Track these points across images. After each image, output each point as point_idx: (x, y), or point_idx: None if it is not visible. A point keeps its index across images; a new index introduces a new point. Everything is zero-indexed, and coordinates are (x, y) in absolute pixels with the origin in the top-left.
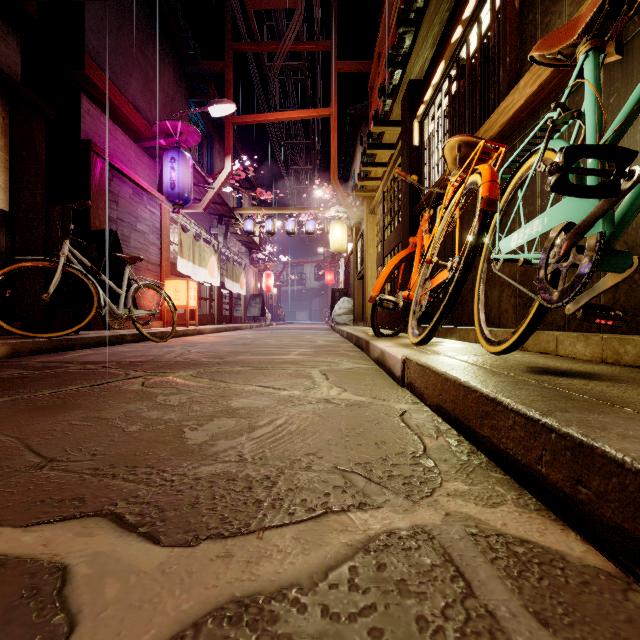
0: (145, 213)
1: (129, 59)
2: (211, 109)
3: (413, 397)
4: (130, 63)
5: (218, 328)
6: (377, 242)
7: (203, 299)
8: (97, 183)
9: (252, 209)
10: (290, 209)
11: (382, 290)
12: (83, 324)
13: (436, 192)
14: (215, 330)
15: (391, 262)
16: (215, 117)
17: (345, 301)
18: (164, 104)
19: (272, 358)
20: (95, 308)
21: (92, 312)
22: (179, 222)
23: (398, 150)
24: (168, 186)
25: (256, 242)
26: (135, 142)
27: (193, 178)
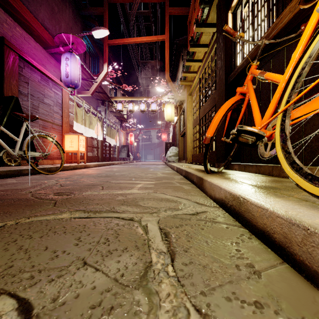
0: (50, 93)
1: None
2: (94, 33)
3: None
4: None
5: (99, 164)
6: (193, 112)
7: (92, 147)
8: (10, 67)
9: (121, 97)
10: (142, 97)
11: (215, 132)
12: None
13: (264, 43)
14: (97, 165)
15: (224, 106)
16: (99, 44)
17: (173, 148)
18: (65, 30)
19: (115, 194)
20: None
21: None
22: (76, 101)
23: (212, 44)
24: (64, 75)
25: (124, 117)
26: (44, 49)
27: (84, 75)
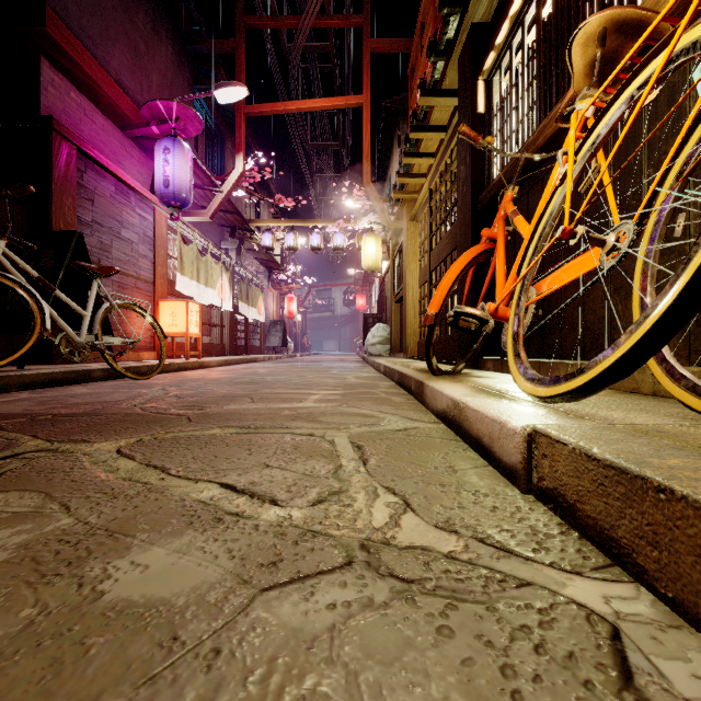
0: (133, 217)
1: (111, 24)
2: (217, 93)
3: (576, 537)
4: (113, 29)
5: (227, 360)
6: (420, 255)
7: (212, 326)
8: (62, 173)
9: (271, 221)
10: (315, 221)
11: (443, 305)
12: (16, 356)
13: (524, 158)
14: (223, 363)
15: (458, 263)
16: (226, 110)
17: (380, 328)
18: (160, 87)
19: (278, 408)
20: (37, 334)
21: (32, 339)
22: (180, 232)
23: (452, 129)
24: (161, 183)
25: (276, 260)
26: (121, 130)
27: (197, 179)
